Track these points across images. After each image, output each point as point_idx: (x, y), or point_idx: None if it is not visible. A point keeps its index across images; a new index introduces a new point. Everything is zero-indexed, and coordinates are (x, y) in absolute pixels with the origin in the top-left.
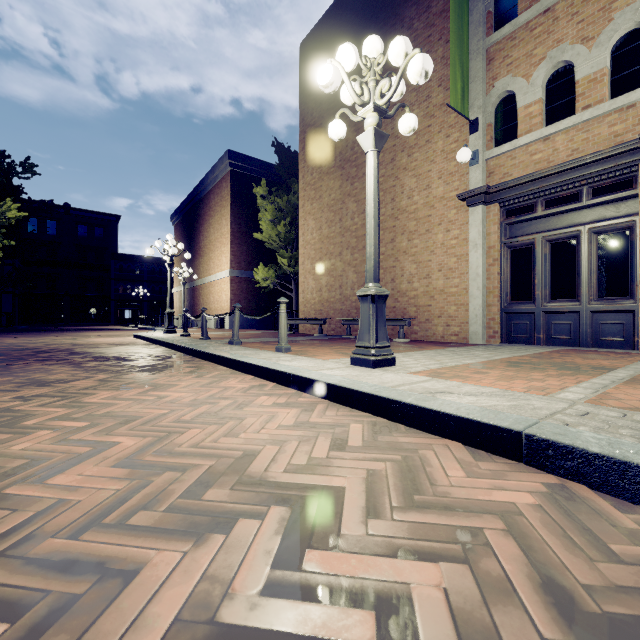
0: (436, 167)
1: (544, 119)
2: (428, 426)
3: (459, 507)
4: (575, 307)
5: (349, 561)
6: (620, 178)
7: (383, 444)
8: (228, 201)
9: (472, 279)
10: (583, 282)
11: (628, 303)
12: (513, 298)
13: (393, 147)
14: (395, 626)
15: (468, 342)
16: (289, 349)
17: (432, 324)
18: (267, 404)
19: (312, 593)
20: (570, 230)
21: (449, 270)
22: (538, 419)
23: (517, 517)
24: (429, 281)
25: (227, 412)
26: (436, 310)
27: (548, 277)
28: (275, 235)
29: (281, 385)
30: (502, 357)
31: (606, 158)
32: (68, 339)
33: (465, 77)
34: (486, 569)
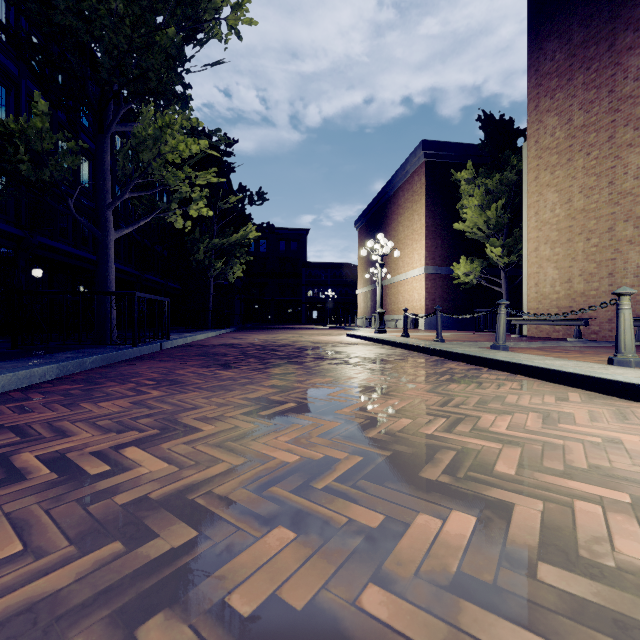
0: None
1: None
2: None
3: None
4: None
5: None
6: None
7: None
8: (421, 195)
9: None
10: None
11: None
12: None
13: None
14: None
15: None
16: None
17: None
18: None
19: None
20: None
21: None
22: None
23: None
24: None
25: None
26: None
27: None
28: (483, 222)
29: None
30: None
31: None
32: (297, 337)
33: None
34: None
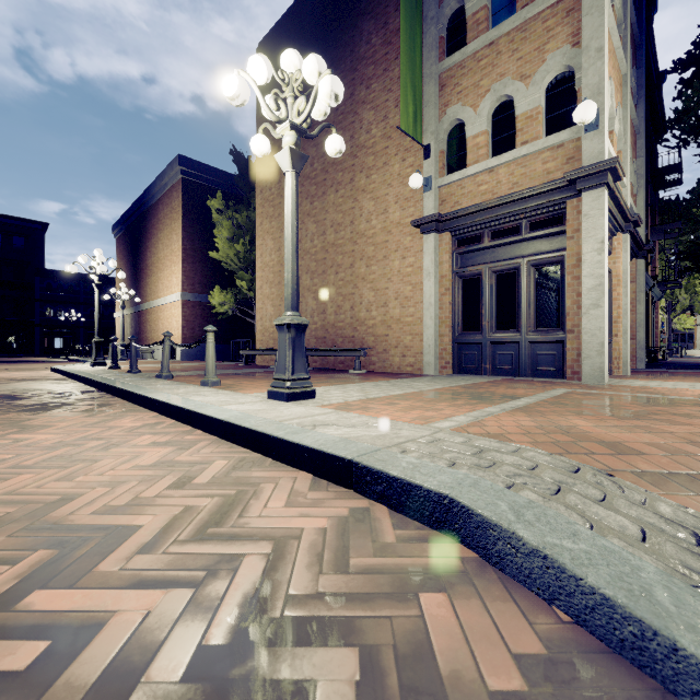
0: (393, 191)
1: (490, 151)
2: (290, 459)
3: (246, 536)
4: (516, 338)
5: (73, 597)
6: (552, 214)
7: (231, 480)
8: (179, 213)
9: (426, 308)
10: (522, 313)
11: (559, 334)
12: (464, 328)
13: (352, 167)
14: (64, 652)
15: (422, 373)
16: (217, 383)
17: (389, 355)
18: (143, 444)
19: (2, 631)
20: (512, 262)
21: (405, 299)
22: (384, 447)
23: (293, 541)
24: (386, 310)
25: (86, 454)
26: (393, 340)
27: (494, 308)
28: (233, 255)
29: (181, 422)
30: (434, 388)
31: (540, 194)
32: None
33: (418, 101)
34: (212, 591)
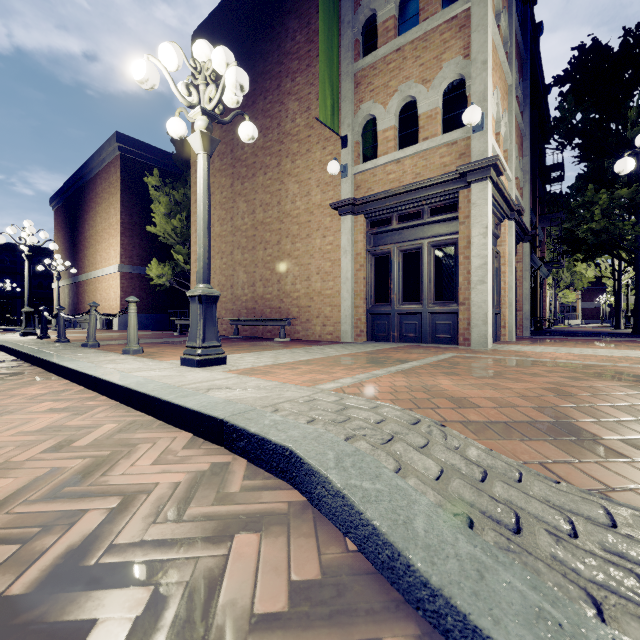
0: (315, 176)
1: (398, 144)
2: (176, 421)
3: (100, 493)
4: (419, 309)
5: None
6: (448, 202)
7: (112, 441)
8: (117, 188)
9: (343, 282)
10: (424, 288)
11: (454, 306)
12: (376, 300)
13: (279, 152)
14: None
15: (340, 340)
16: (139, 351)
17: (312, 324)
18: (39, 410)
19: None
20: (415, 243)
21: (325, 273)
22: (261, 407)
23: (144, 495)
24: (309, 283)
25: None
26: (315, 311)
27: (401, 283)
28: (170, 229)
29: (89, 389)
30: (341, 354)
31: (438, 184)
32: None
33: (335, 95)
34: (39, 545)
